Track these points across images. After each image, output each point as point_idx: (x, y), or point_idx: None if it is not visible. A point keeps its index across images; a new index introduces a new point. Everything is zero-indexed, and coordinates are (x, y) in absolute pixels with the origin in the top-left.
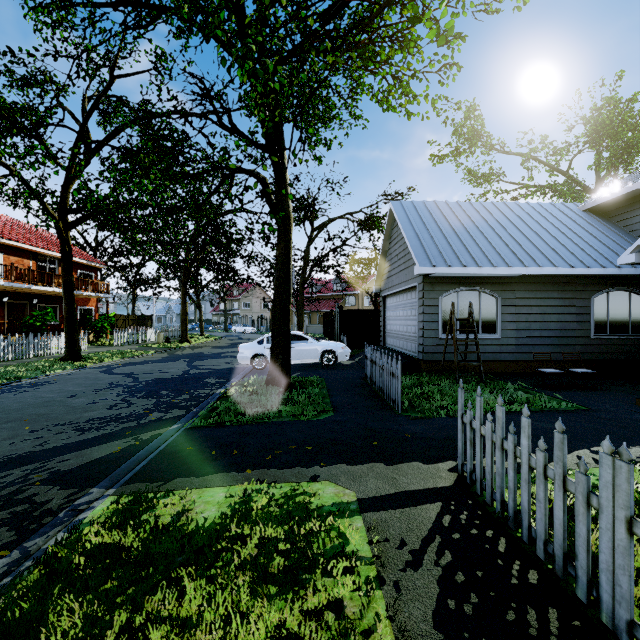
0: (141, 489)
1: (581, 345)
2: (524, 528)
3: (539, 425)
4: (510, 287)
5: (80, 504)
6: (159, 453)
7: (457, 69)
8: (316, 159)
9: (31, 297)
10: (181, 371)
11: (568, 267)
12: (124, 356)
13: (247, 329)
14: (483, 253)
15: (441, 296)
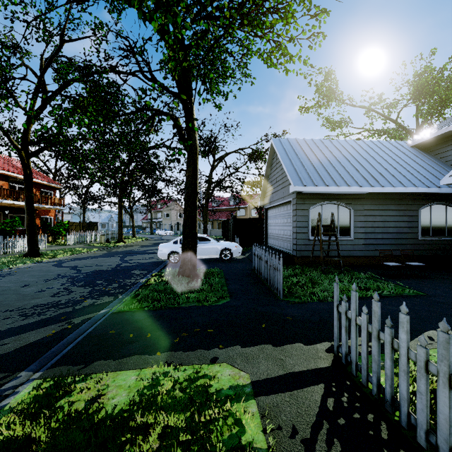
0: (63, 373)
1: (411, 244)
2: (403, 414)
3: (391, 308)
4: (360, 201)
5: (6, 389)
6: (86, 336)
7: (323, 37)
8: (216, 106)
9: (4, 209)
10: (115, 264)
11: (403, 187)
12: (73, 253)
13: (167, 232)
14: (340, 176)
15: (310, 208)
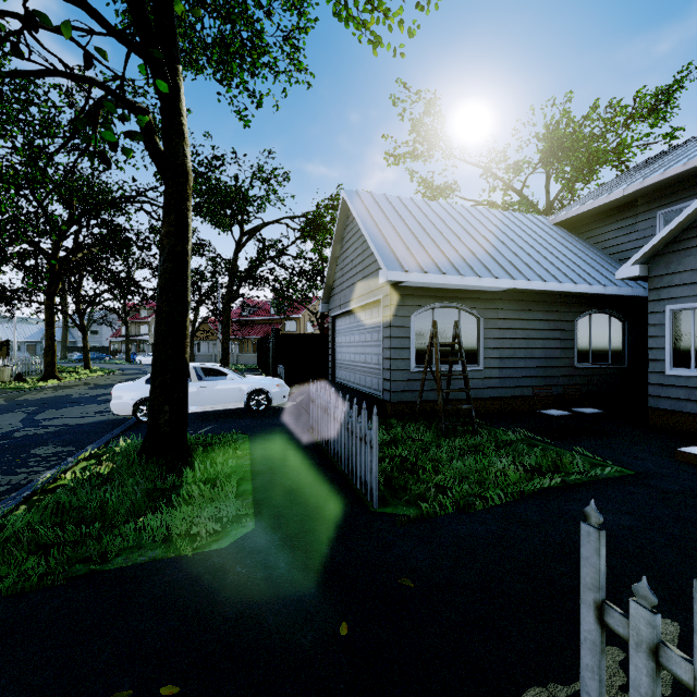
0: None
1: (565, 376)
2: None
3: (609, 520)
4: (493, 305)
5: None
6: None
7: None
8: (239, 112)
9: None
10: None
11: (556, 282)
12: None
13: None
14: (463, 260)
15: (413, 314)
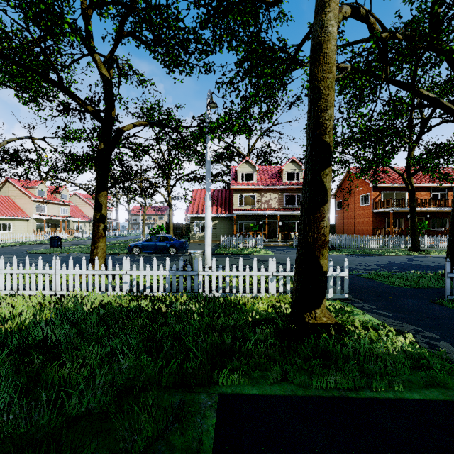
0: None
1: None
2: None
3: None
4: None
5: None
6: None
7: None
8: None
9: (426, 214)
10: None
11: None
12: None
13: None
14: None
15: None
